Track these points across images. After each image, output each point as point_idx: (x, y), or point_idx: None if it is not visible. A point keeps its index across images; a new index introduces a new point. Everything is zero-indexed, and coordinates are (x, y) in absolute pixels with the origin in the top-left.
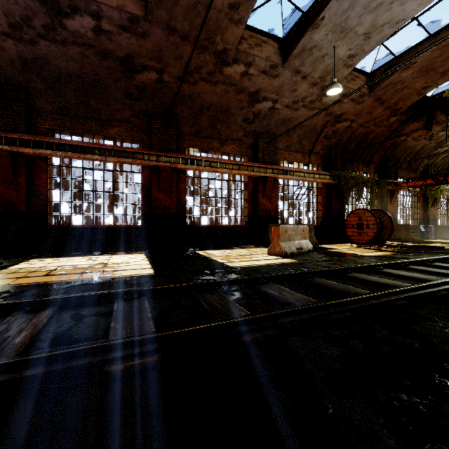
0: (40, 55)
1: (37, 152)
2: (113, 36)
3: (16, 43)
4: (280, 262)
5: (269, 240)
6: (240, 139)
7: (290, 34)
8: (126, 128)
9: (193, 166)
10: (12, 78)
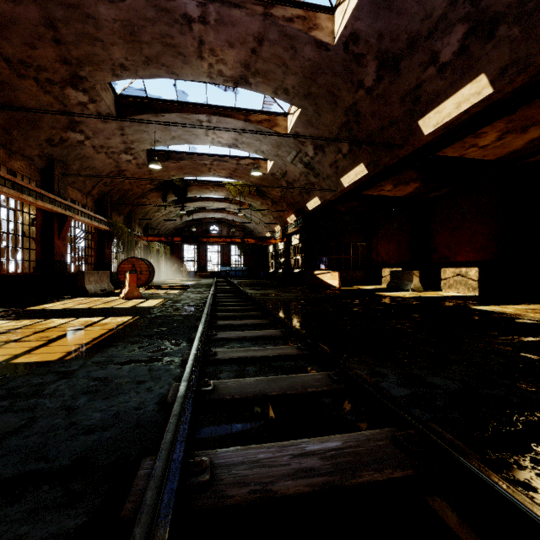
0: None
1: None
2: None
3: None
4: (160, 300)
5: (85, 289)
6: (32, 158)
7: (129, 99)
8: None
9: None
10: None
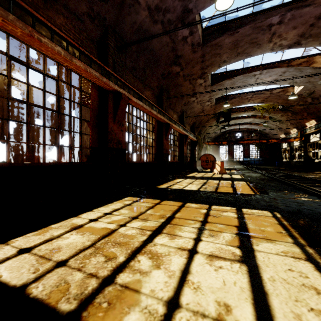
0: (150, 30)
1: (137, 102)
2: (186, 44)
3: (148, 15)
4: (239, 175)
5: (196, 169)
6: (178, 112)
7: (217, 75)
8: (151, 93)
9: (176, 126)
10: (124, 33)
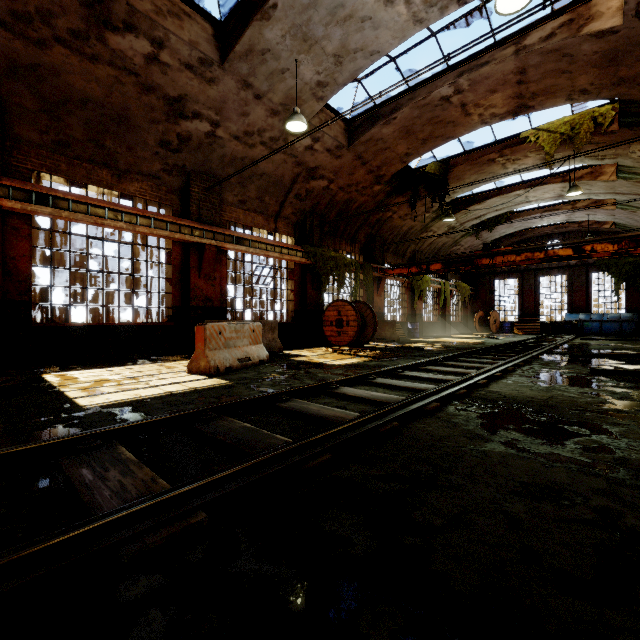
0: None
1: None
2: None
3: None
4: (195, 386)
5: None
6: (156, 175)
7: (231, 18)
8: None
9: (44, 208)
10: None
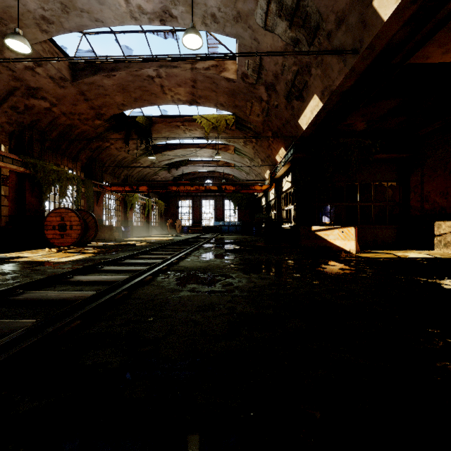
0: None
1: None
2: None
3: None
4: None
5: None
6: None
7: None
8: None
9: None
10: None
